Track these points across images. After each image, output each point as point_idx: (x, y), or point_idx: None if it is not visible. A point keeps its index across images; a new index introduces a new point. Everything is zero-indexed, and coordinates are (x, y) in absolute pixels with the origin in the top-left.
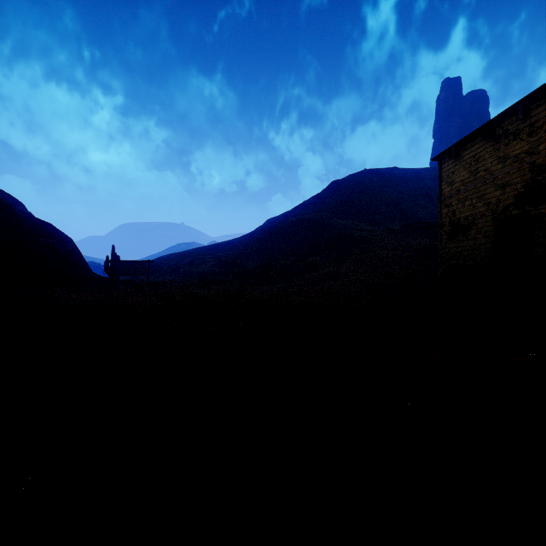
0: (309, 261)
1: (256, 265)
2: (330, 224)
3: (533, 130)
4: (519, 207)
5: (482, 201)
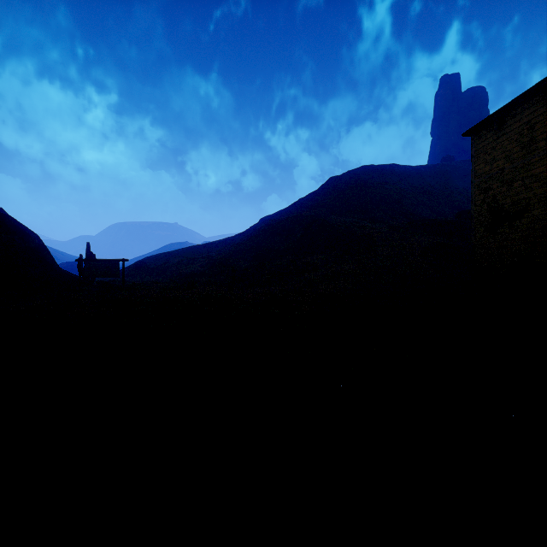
0: (307, 261)
1: (249, 265)
2: (329, 221)
3: None
4: None
5: (540, 180)
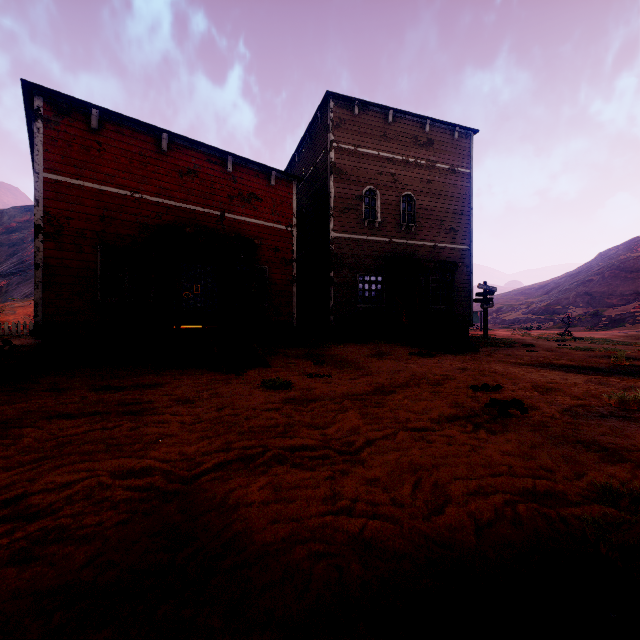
0: None
1: (581, 312)
2: None
3: None
4: None
5: None
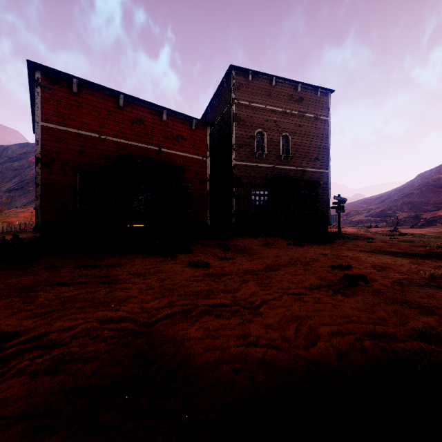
0: None
1: (406, 215)
2: None
3: None
4: None
5: None
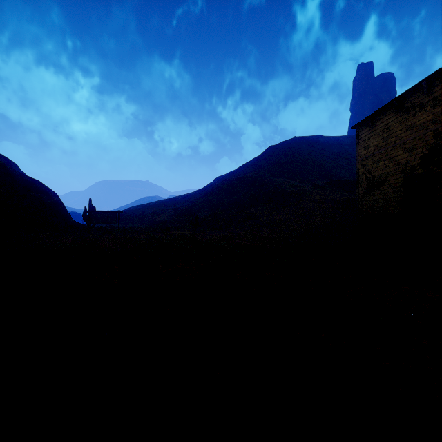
0: (250, 211)
1: (207, 215)
2: (267, 181)
3: (436, 103)
4: (424, 167)
5: (393, 162)
